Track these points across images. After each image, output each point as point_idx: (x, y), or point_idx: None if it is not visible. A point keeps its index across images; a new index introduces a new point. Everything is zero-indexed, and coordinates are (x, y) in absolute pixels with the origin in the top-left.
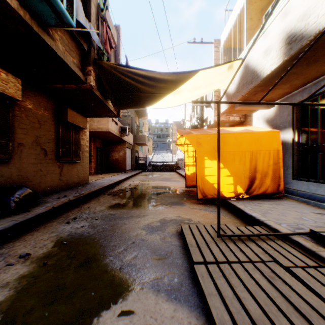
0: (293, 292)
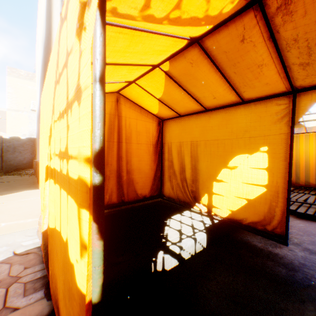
0: (315, 200)
